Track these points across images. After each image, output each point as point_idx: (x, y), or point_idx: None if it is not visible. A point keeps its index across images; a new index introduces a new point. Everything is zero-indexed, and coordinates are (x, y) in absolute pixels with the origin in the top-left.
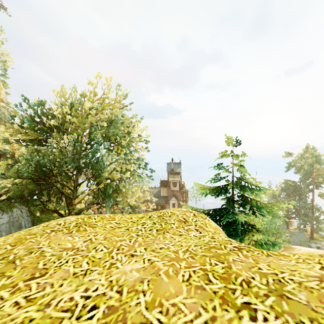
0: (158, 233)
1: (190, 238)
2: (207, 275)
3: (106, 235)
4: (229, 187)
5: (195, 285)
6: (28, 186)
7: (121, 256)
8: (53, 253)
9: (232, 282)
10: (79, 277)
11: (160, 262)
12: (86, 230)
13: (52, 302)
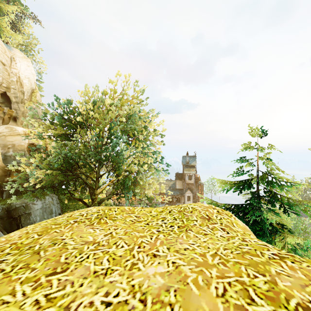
0: (180, 230)
1: (216, 239)
2: (247, 291)
3: (126, 230)
4: (252, 181)
5: (234, 304)
6: (57, 176)
7: (143, 256)
8: (75, 246)
9: (282, 305)
10: (100, 277)
11: (187, 267)
12: (106, 223)
13: (71, 305)
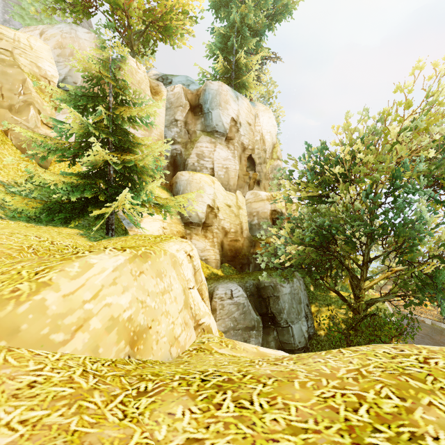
0: None
1: None
2: None
3: None
4: None
5: None
6: (310, 254)
7: None
8: None
9: None
10: None
11: None
12: None
13: None
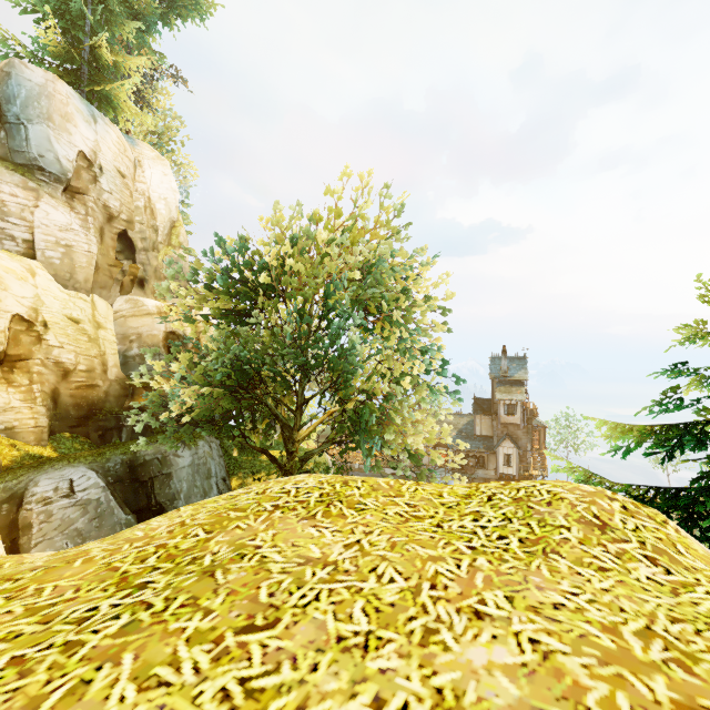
0: (528, 550)
1: (639, 586)
2: None
3: (391, 537)
4: (707, 428)
5: None
6: (221, 400)
7: (448, 612)
8: (285, 568)
9: None
10: (353, 654)
11: (574, 659)
12: (344, 516)
13: None
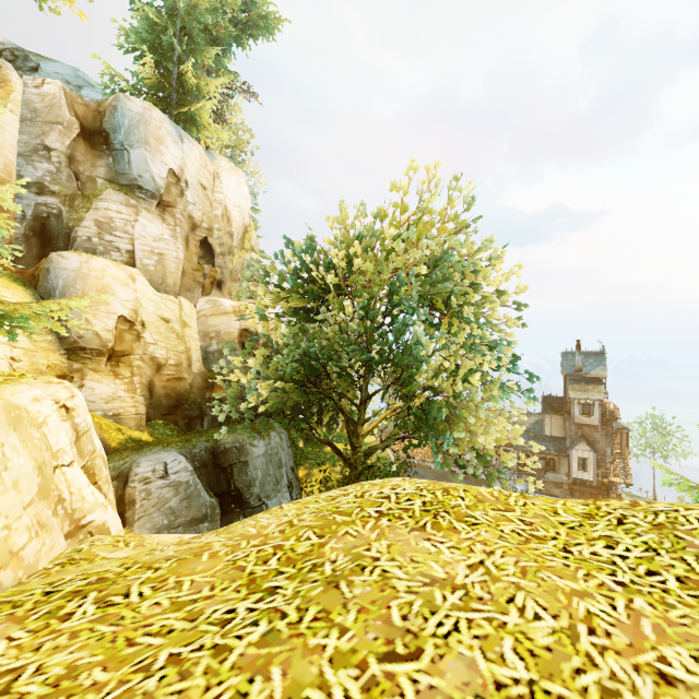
0: (694, 593)
1: None
2: None
3: (518, 560)
4: None
5: None
6: (293, 394)
7: (623, 668)
8: (410, 586)
9: None
10: None
11: None
12: (455, 529)
13: None
